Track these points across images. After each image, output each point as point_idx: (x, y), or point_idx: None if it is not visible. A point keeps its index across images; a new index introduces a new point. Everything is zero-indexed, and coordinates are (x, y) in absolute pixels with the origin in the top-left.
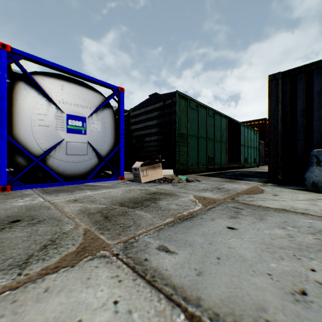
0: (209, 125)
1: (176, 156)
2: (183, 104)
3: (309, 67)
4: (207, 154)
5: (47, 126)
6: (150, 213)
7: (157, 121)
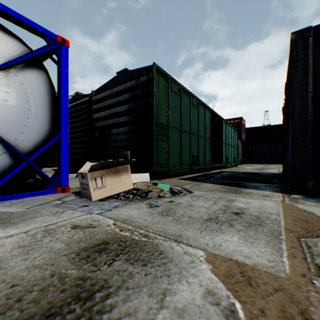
0: (193, 116)
1: (154, 154)
2: (163, 84)
3: None
4: (190, 151)
5: None
6: None
7: (128, 106)
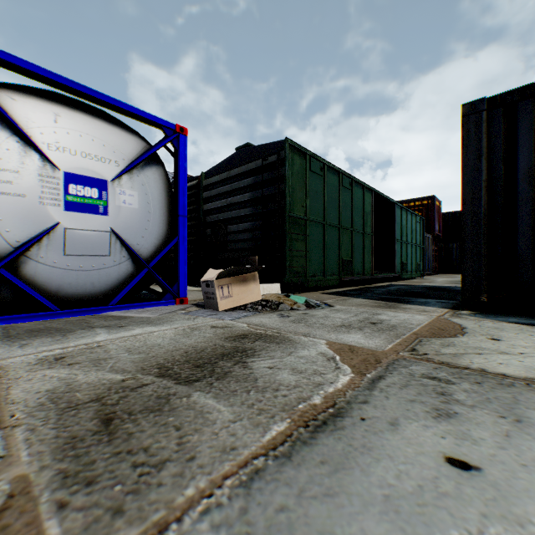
0: (343, 203)
1: (286, 259)
2: (299, 164)
3: None
4: (339, 255)
5: (21, 195)
6: (229, 401)
7: (251, 194)
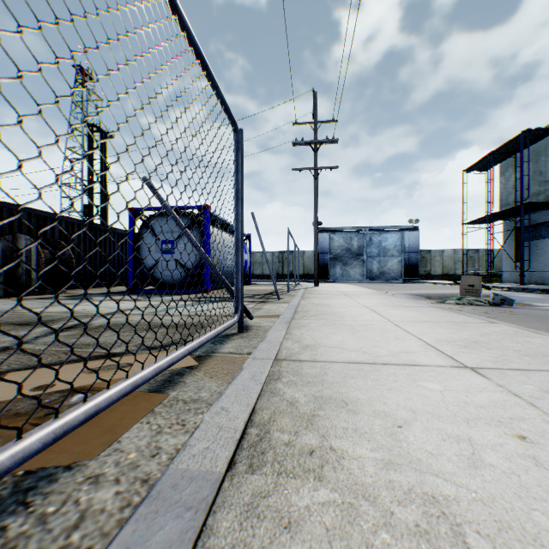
0: None
1: None
2: None
3: None
4: None
5: None
6: None
7: None
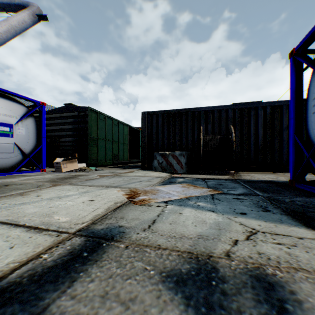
0: (114, 131)
1: (88, 154)
2: (94, 116)
3: (157, 112)
4: (112, 152)
5: None
6: (75, 179)
7: (72, 126)
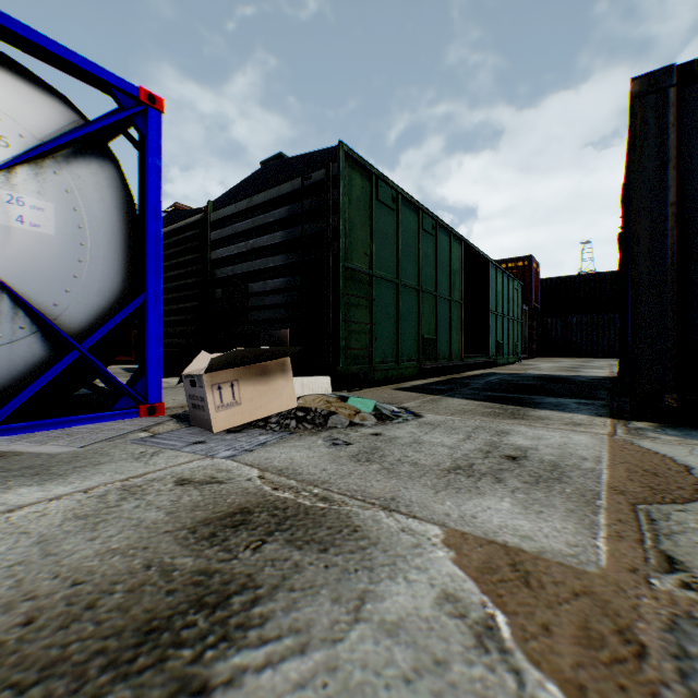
0: (424, 254)
1: (340, 336)
2: (360, 187)
3: None
4: (419, 331)
5: None
6: None
7: (285, 233)
